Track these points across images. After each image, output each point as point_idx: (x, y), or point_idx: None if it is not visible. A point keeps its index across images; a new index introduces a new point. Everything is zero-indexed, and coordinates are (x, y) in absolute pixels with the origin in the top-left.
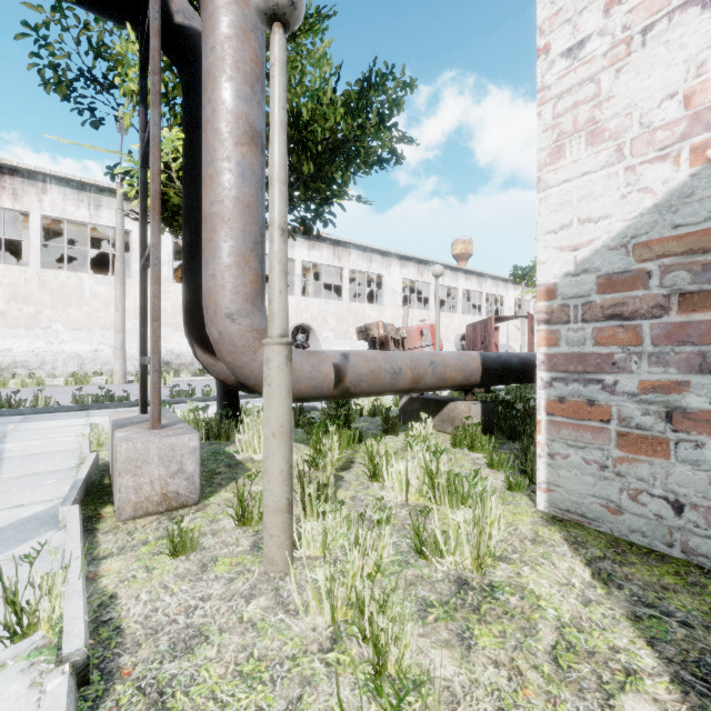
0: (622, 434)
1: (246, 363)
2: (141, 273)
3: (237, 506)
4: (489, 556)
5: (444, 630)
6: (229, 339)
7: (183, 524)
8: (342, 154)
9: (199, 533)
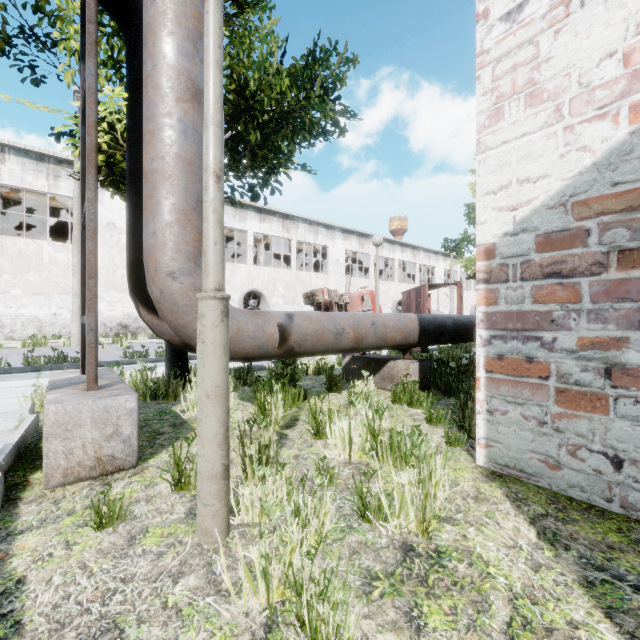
0: (561, 391)
1: (188, 323)
2: (82, 232)
3: (173, 469)
4: (434, 517)
5: (391, 608)
6: (170, 298)
7: (117, 490)
8: (288, 126)
9: (129, 502)
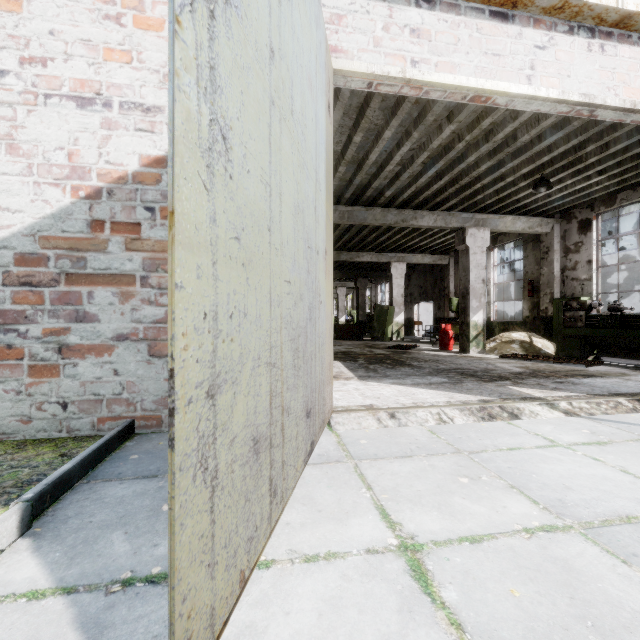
0: (32, 366)
1: None
2: None
3: None
4: None
5: None
6: None
7: None
8: None
9: None
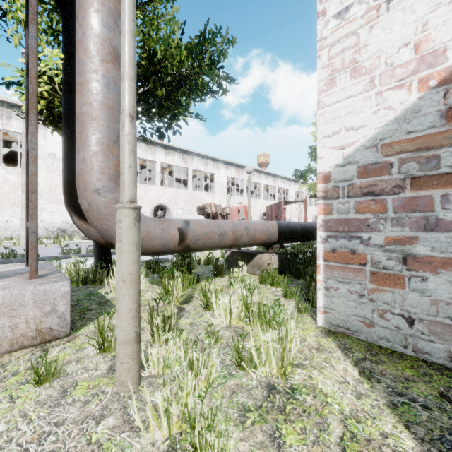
0: (374, 273)
1: (110, 227)
2: (27, 158)
3: (98, 337)
4: (289, 364)
5: (260, 432)
6: (96, 208)
7: (53, 354)
8: (186, 86)
9: (62, 363)
